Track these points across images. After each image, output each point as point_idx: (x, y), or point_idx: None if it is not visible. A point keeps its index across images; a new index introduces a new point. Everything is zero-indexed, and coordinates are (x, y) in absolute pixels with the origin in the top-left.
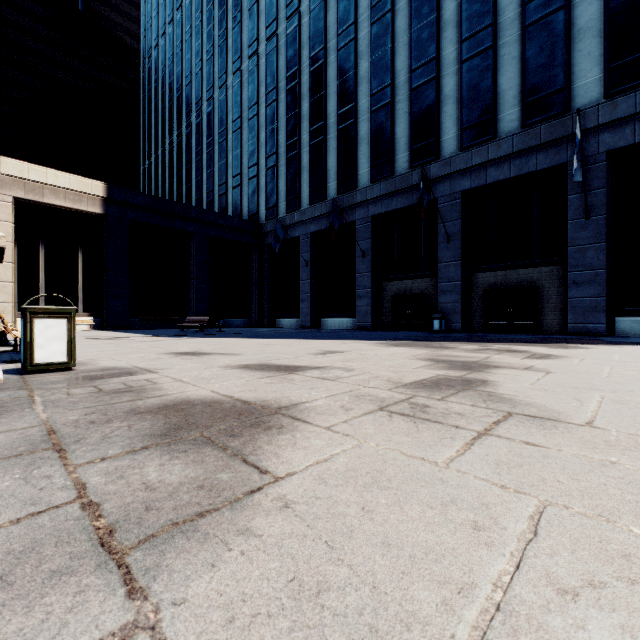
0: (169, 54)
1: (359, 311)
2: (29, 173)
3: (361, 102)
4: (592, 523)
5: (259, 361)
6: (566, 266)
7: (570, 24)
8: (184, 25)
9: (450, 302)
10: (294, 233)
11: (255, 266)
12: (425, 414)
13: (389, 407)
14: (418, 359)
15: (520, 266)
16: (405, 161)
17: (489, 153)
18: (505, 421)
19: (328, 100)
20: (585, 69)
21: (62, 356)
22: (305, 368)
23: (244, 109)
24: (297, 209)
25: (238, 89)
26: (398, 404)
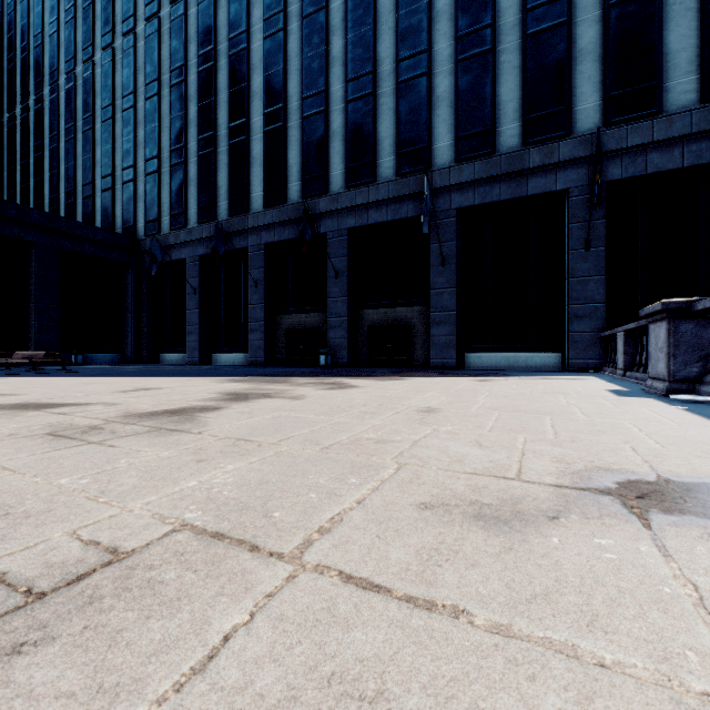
0: None
1: (252, 346)
2: None
3: (254, 119)
4: (17, 479)
5: (28, 400)
6: (429, 307)
7: (432, 90)
8: None
9: (338, 337)
10: (180, 254)
11: (131, 290)
12: (81, 434)
13: (61, 431)
14: (218, 393)
15: (397, 305)
16: (297, 190)
17: (370, 195)
18: (138, 434)
19: (219, 109)
20: (442, 133)
21: None
22: (66, 405)
23: (117, 96)
24: (183, 227)
25: (109, 70)
26: (77, 429)
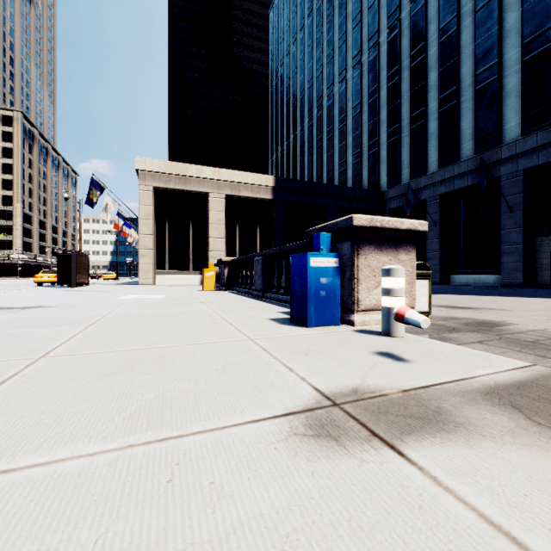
0: (293, 68)
1: (504, 268)
2: (233, 177)
3: (507, 55)
4: None
5: None
6: None
7: None
8: (306, 41)
9: None
10: (419, 196)
11: None
12: None
13: None
14: None
15: None
16: None
17: None
18: None
19: (462, 64)
20: None
21: (426, 307)
22: None
23: (364, 95)
24: (423, 174)
25: (358, 79)
26: None
